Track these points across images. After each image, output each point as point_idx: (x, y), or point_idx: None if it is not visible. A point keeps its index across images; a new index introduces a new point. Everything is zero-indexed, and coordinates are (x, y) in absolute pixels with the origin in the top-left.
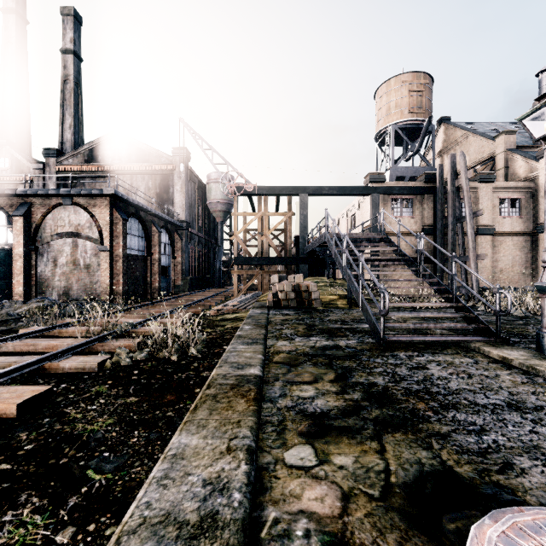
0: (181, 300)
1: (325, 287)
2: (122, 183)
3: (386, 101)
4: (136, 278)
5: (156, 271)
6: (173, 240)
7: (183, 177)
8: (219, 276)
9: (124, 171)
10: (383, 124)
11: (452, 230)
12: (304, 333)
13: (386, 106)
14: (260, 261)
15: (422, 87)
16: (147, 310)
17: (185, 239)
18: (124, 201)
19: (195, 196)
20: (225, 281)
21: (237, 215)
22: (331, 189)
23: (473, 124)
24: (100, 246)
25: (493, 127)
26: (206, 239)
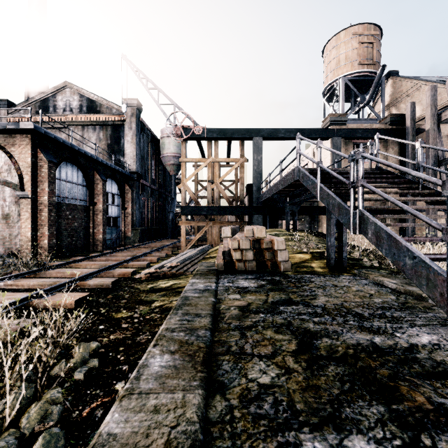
0: (121, 255)
1: (288, 241)
2: (73, 134)
3: (335, 54)
4: (74, 230)
5: (100, 222)
6: (123, 190)
7: (134, 128)
8: (172, 227)
9: (74, 121)
10: (332, 78)
11: (433, 174)
12: (307, 387)
13: (335, 59)
14: (210, 211)
15: (372, 39)
16: (61, 272)
17: (136, 190)
18: (54, 142)
19: (148, 149)
20: (180, 232)
21: (185, 161)
22: (288, 132)
23: (421, 78)
24: (18, 193)
25: (442, 79)
26: (160, 191)
